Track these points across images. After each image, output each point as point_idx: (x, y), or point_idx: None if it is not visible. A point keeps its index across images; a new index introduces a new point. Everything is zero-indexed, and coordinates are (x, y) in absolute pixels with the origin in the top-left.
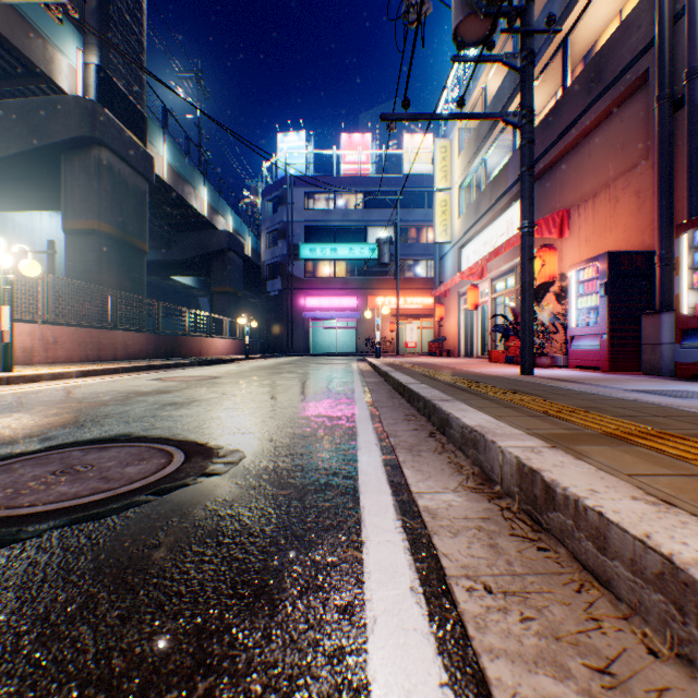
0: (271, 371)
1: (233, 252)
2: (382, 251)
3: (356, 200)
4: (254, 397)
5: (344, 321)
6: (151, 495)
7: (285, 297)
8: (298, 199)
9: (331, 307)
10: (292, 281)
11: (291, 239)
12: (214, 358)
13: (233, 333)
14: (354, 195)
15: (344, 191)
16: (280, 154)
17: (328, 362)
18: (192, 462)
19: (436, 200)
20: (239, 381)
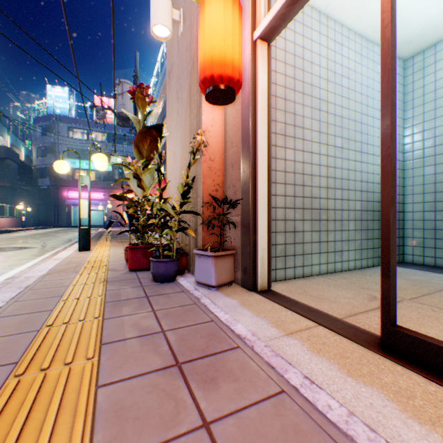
0: (43, 235)
1: (11, 160)
2: (115, 172)
3: (104, 136)
4: (37, 242)
5: (96, 206)
6: (24, 249)
7: (53, 190)
8: (63, 130)
9: (87, 198)
10: (59, 181)
11: (58, 154)
12: (1, 230)
13: (11, 213)
14: (103, 133)
15: (96, 130)
16: (50, 98)
17: None
18: (28, 248)
19: None
20: (28, 239)
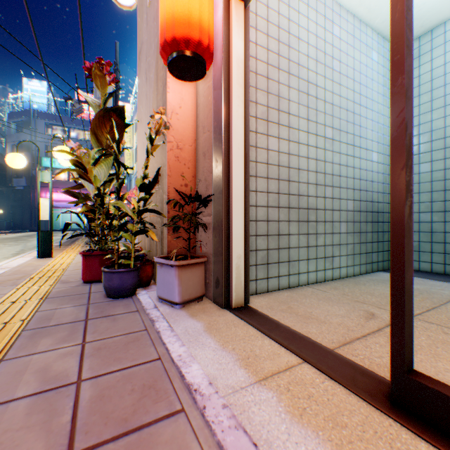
0: (12, 240)
1: None
2: None
3: (86, 134)
4: (2, 247)
5: (77, 209)
6: None
7: (29, 191)
8: (41, 126)
9: (67, 199)
10: (36, 181)
11: (35, 153)
12: None
13: None
14: (85, 131)
15: (77, 128)
16: (26, 92)
17: (57, 235)
18: None
19: (126, 152)
20: None
